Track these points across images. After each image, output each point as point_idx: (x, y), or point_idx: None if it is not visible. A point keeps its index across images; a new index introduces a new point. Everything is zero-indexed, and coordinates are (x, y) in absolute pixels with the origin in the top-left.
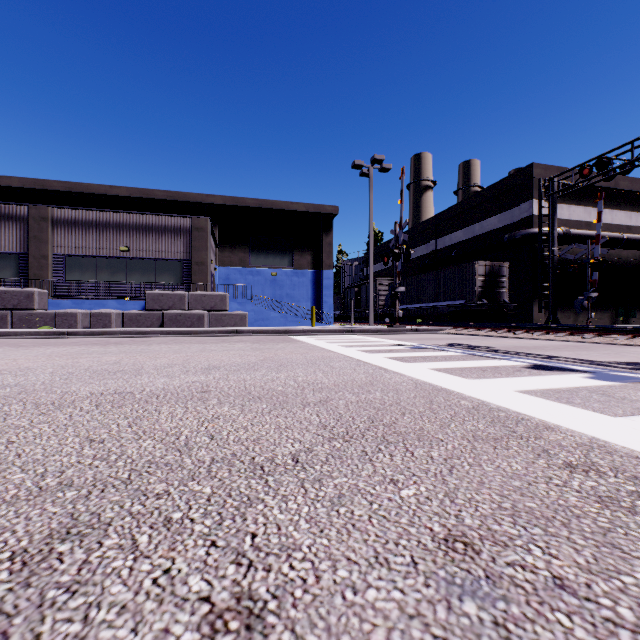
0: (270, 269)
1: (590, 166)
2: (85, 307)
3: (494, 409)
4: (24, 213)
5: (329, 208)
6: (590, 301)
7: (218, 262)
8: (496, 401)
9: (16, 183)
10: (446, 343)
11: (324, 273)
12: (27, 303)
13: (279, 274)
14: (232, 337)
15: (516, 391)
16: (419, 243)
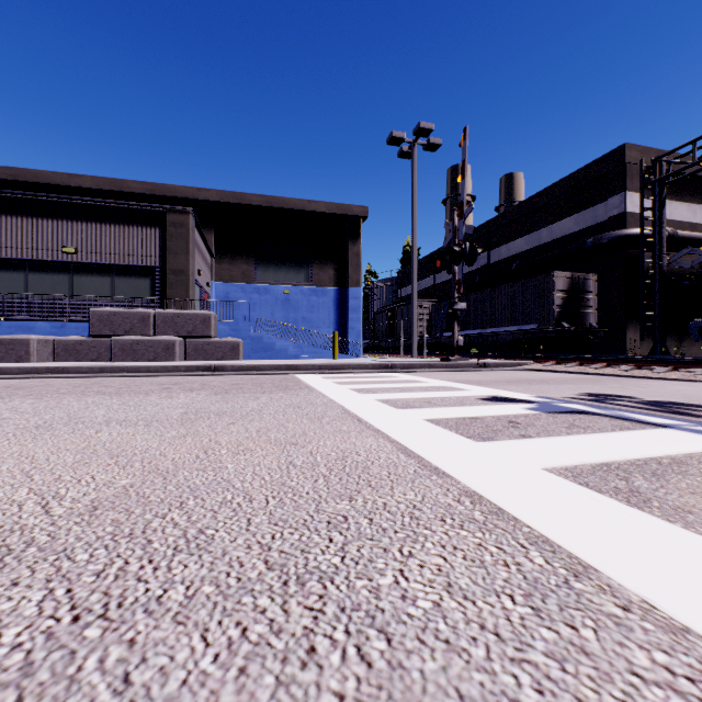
0: (282, 286)
1: None
2: (1, 331)
3: None
4: None
5: (357, 209)
6: None
7: (214, 276)
8: None
9: None
10: (581, 393)
11: (350, 291)
12: None
13: (293, 292)
14: (201, 377)
15: None
16: None
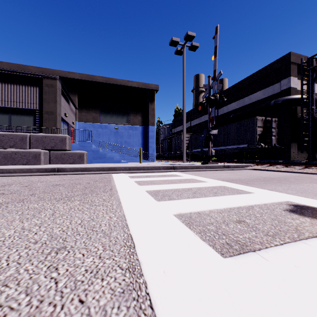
0: (114, 124)
1: None
2: None
3: None
4: None
5: (153, 86)
6: None
7: (78, 119)
8: None
9: None
10: None
11: (149, 128)
12: None
13: (120, 128)
14: (42, 177)
15: None
16: None
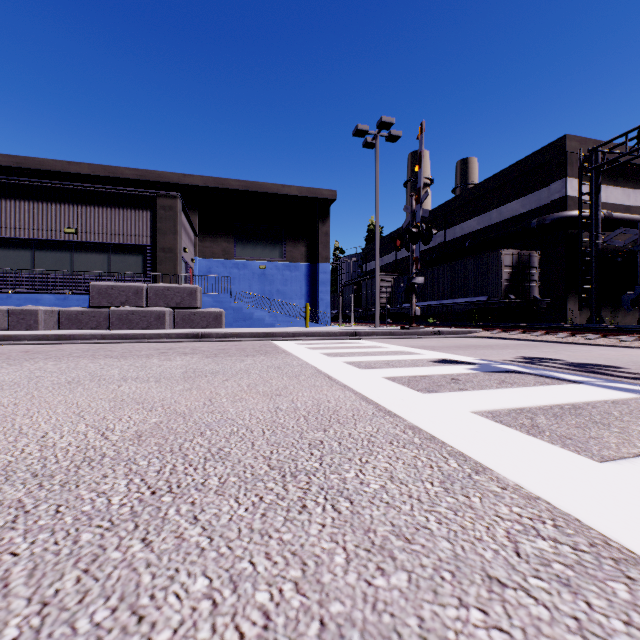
0: (258, 262)
1: None
2: (12, 303)
3: None
4: None
5: (326, 192)
6: None
7: (198, 253)
8: None
9: None
10: (518, 356)
11: (320, 266)
12: None
13: (269, 267)
14: (191, 343)
15: None
16: None
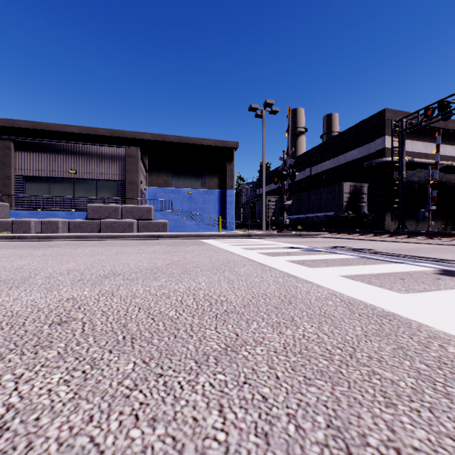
0: (187, 189)
1: (433, 108)
2: (39, 216)
3: None
4: None
5: (231, 143)
6: (430, 212)
7: (148, 183)
8: None
9: None
10: (331, 246)
11: (228, 192)
12: None
13: (194, 193)
14: (153, 240)
15: None
16: (298, 170)
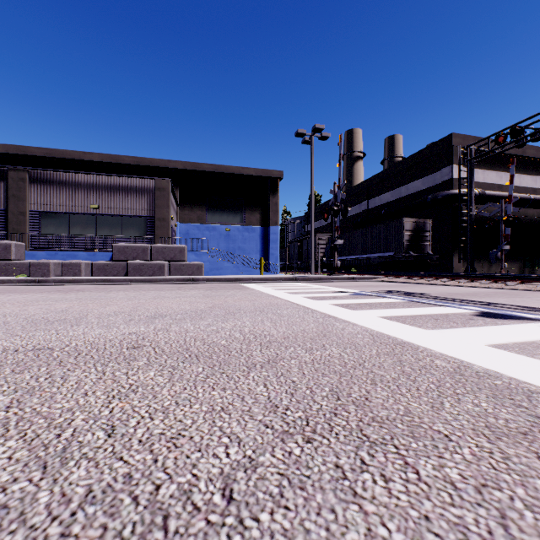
0: (224, 225)
1: (505, 134)
2: (58, 258)
3: (482, 374)
4: (4, 174)
5: (275, 173)
6: (503, 253)
7: (179, 219)
8: (476, 360)
9: (0, 149)
10: (383, 290)
11: (271, 229)
12: (5, 254)
13: (232, 230)
14: (188, 284)
15: (488, 345)
16: (353, 203)
